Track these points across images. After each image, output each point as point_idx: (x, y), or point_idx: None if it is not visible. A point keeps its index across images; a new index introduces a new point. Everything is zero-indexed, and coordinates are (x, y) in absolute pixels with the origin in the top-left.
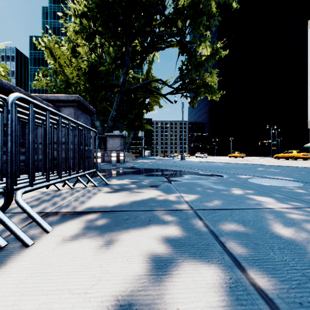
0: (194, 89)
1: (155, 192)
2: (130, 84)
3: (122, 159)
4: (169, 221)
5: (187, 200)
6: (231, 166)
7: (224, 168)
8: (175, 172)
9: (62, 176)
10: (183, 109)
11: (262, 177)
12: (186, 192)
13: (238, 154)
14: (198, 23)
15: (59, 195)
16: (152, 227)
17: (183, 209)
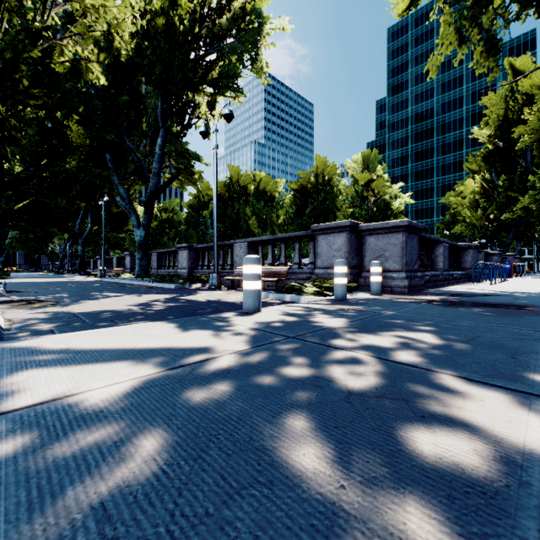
0: None
1: None
2: None
3: None
4: None
5: None
6: None
7: None
8: None
9: None
10: None
11: None
12: None
13: None
14: None
15: None
16: None
17: None
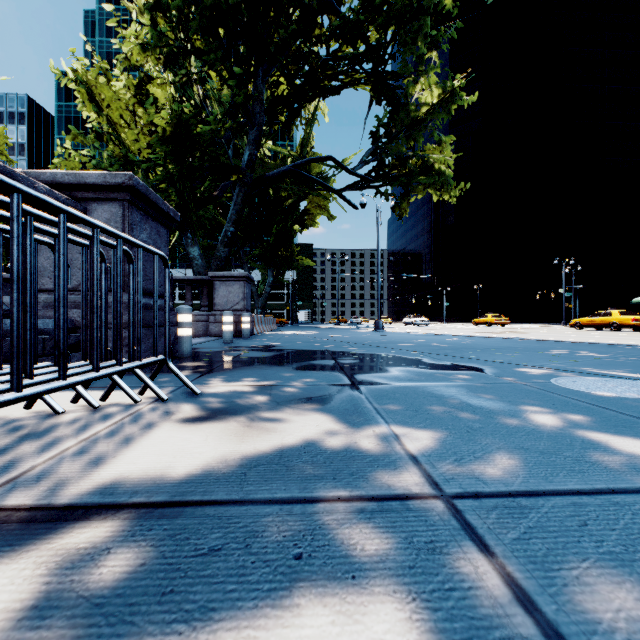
0: (405, 178)
1: (318, 419)
2: (266, 167)
3: (247, 329)
4: (372, 562)
5: (415, 451)
6: (490, 344)
7: (478, 350)
8: (365, 359)
9: (45, 378)
10: (379, 221)
11: (579, 372)
12: (406, 421)
13: (494, 319)
14: (413, 32)
15: (43, 434)
16: (307, 607)
17: (410, 491)
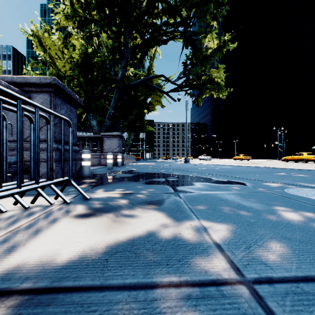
0: (200, 86)
1: (156, 216)
2: (130, 80)
3: (120, 162)
4: None
5: (218, 240)
6: (245, 170)
7: (239, 173)
8: (181, 177)
9: None
10: (187, 107)
11: (297, 185)
12: (209, 217)
13: (244, 157)
14: (204, 11)
15: None
16: None
17: (221, 277)
